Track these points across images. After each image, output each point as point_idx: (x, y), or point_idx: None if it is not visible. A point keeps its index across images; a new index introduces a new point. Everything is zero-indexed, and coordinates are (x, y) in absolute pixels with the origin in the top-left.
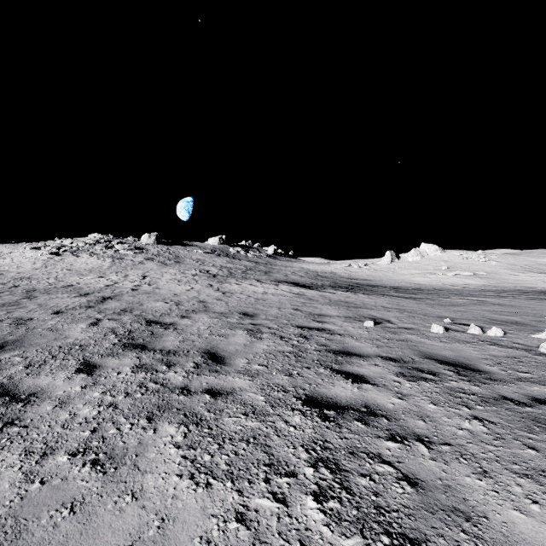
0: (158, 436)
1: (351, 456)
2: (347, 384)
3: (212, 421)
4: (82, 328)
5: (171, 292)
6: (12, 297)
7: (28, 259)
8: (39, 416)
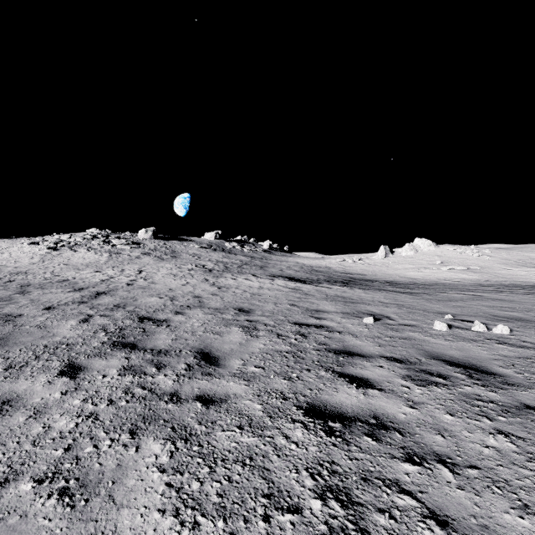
0: (140, 456)
1: (364, 484)
2: (352, 389)
3: (202, 435)
4: (71, 325)
5: (166, 286)
6: (5, 292)
7: (26, 254)
8: (9, 430)
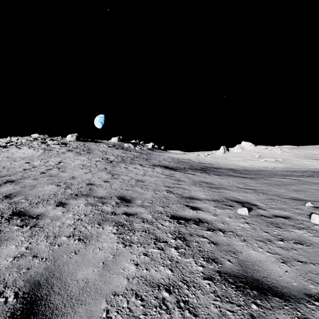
0: None
1: None
2: None
3: None
4: None
5: (71, 174)
6: None
7: None
8: None
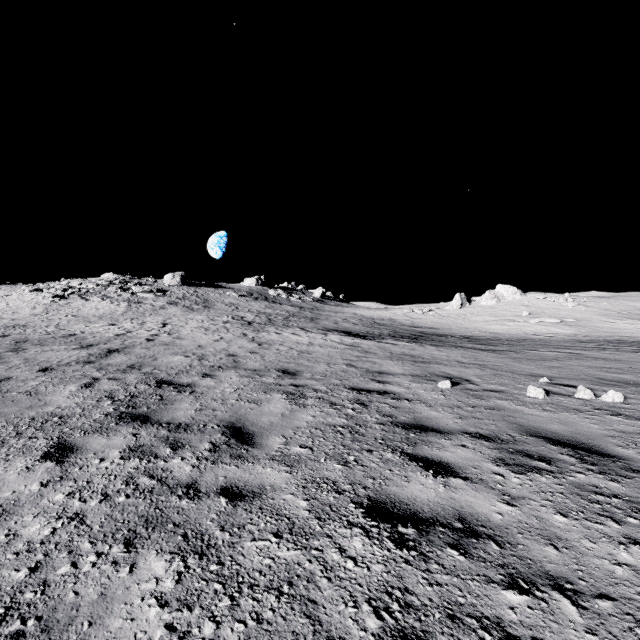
0: (135, 579)
1: (451, 625)
2: (428, 478)
3: (225, 547)
4: (70, 392)
5: (194, 343)
6: None
7: (27, 303)
8: None
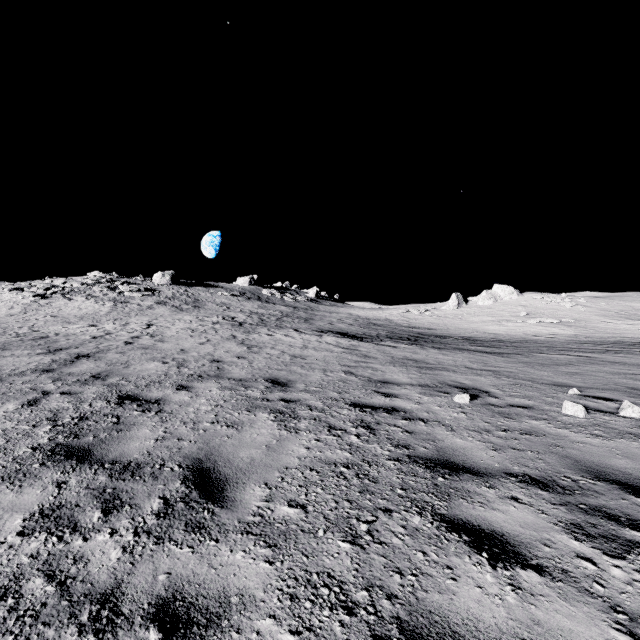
0: None
1: None
2: (483, 570)
3: None
4: (5, 412)
5: (177, 346)
6: None
7: (4, 303)
8: None
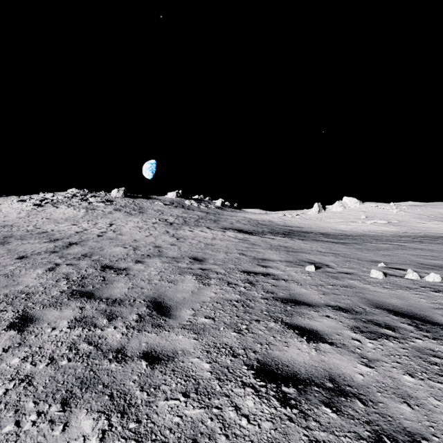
0: (65, 438)
1: None
2: (302, 343)
3: (142, 406)
4: (37, 274)
5: (131, 238)
6: None
7: (14, 210)
8: None
